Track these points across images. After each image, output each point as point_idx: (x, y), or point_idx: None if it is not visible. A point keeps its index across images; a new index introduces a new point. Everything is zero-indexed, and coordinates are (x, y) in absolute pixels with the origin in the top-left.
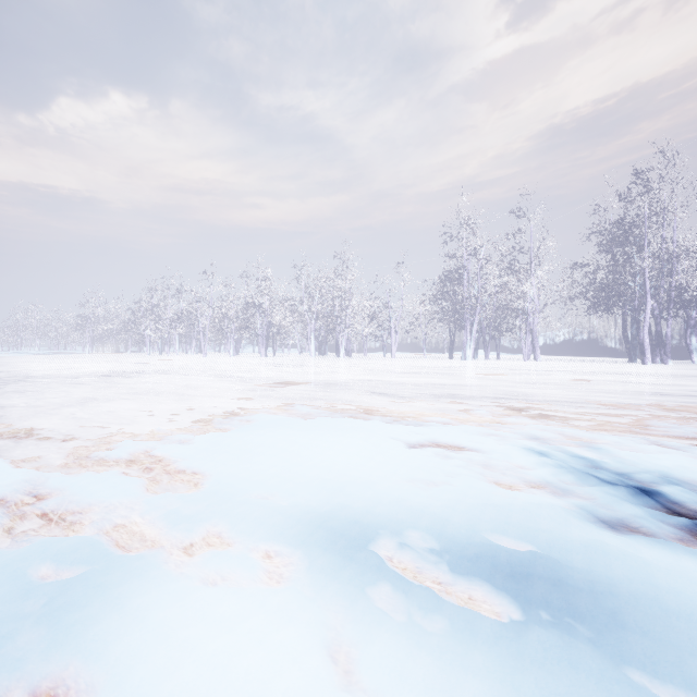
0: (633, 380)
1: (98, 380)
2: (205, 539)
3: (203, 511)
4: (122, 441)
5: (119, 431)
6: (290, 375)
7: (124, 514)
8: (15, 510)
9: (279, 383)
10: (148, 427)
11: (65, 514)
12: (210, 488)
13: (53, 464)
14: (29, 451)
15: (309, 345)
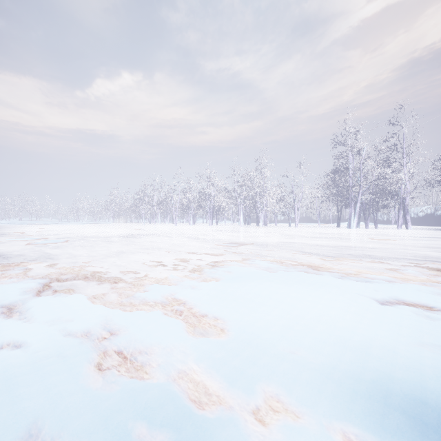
0: None
1: (121, 239)
2: (265, 402)
3: (247, 365)
4: (152, 285)
5: (146, 276)
6: (234, 238)
7: (181, 360)
8: (98, 345)
9: (232, 244)
10: (163, 274)
11: (135, 353)
12: (240, 337)
13: (113, 301)
14: (96, 289)
15: (239, 218)
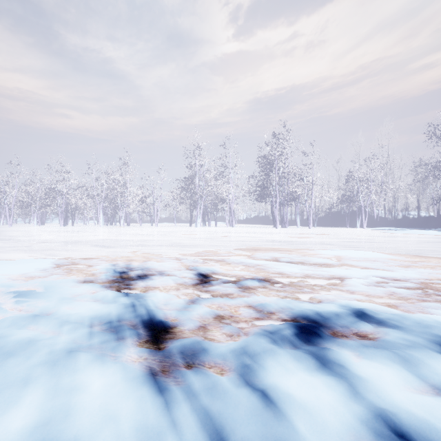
0: (250, 236)
1: None
2: None
3: None
4: None
5: None
6: (61, 237)
7: None
8: None
9: (40, 242)
10: None
11: None
12: None
13: None
14: None
15: (99, 218)
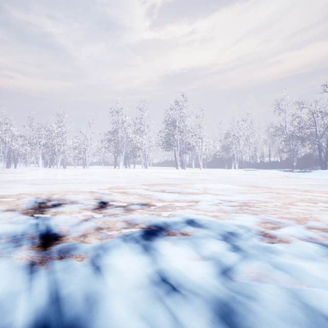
0: (156, 175)
1: None
2: None
3: None
4: None
5: None
6: (1, 178)
7: None
8: None
9: None
10: None
11: None
12: None
13: None
14: None
15: (38, 162)
